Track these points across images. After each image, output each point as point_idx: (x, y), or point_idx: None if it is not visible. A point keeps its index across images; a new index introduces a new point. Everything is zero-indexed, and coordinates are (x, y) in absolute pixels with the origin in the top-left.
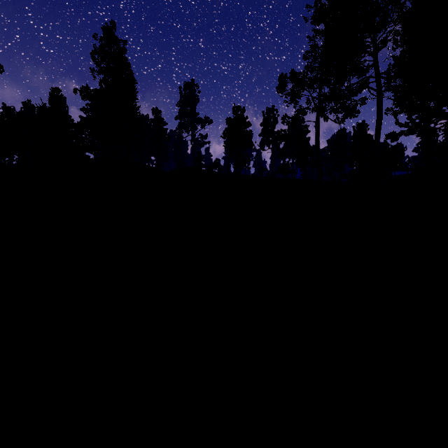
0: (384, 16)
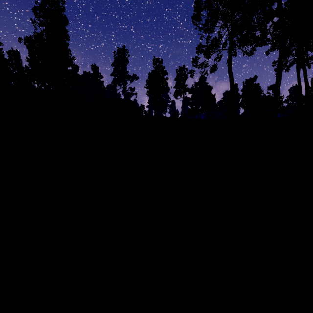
0: None
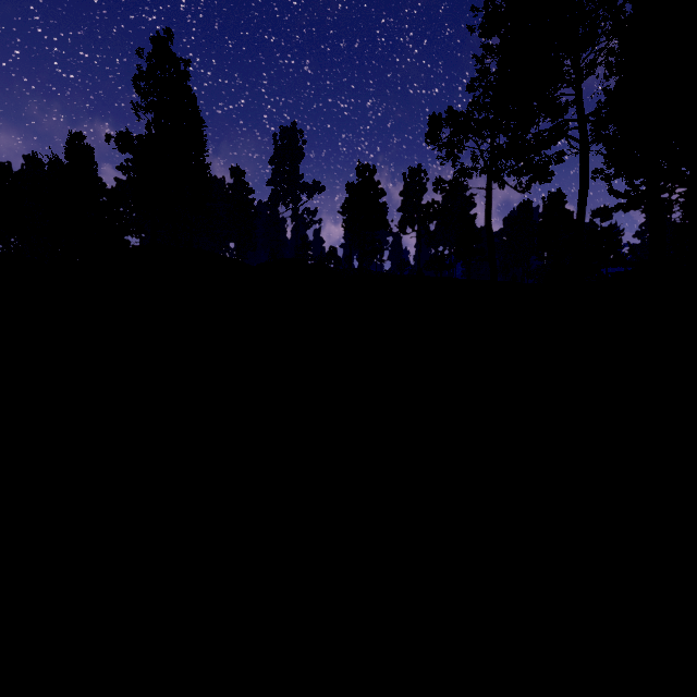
0: (592, 25)
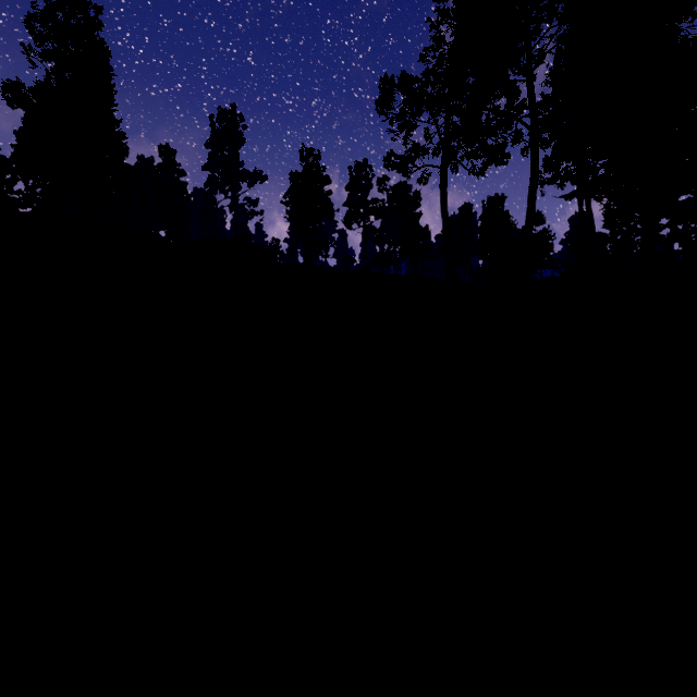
0: None
